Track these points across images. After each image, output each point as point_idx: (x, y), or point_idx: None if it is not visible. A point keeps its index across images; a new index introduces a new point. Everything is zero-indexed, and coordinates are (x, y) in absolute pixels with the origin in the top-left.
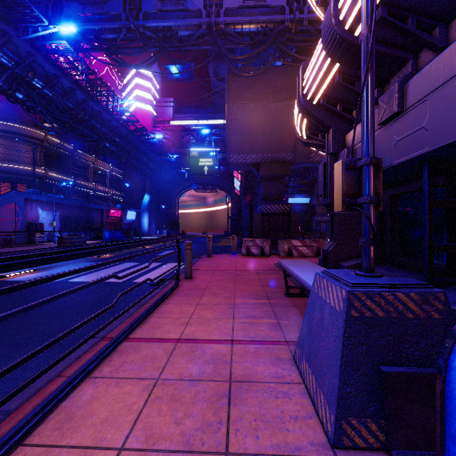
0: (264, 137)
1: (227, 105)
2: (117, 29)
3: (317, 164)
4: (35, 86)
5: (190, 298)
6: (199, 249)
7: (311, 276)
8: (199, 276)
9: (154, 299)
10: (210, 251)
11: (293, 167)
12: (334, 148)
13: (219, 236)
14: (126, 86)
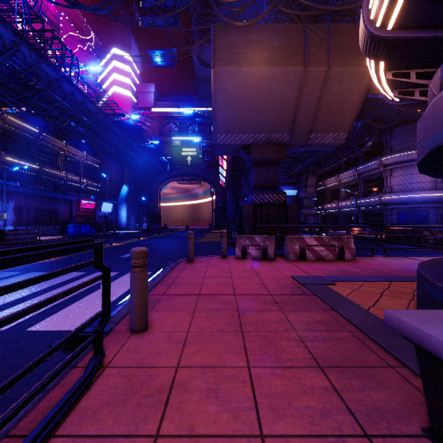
0: (257, 112)
1: (214, 70)
2: None
3: (316, 148)
4: None
5: None
6: (179, 247)
7: None
8: (164, 316)
9: None
10: (191, 253)
11: (288, 151)
12: None
13: (203, 230)
14: (103, 69)
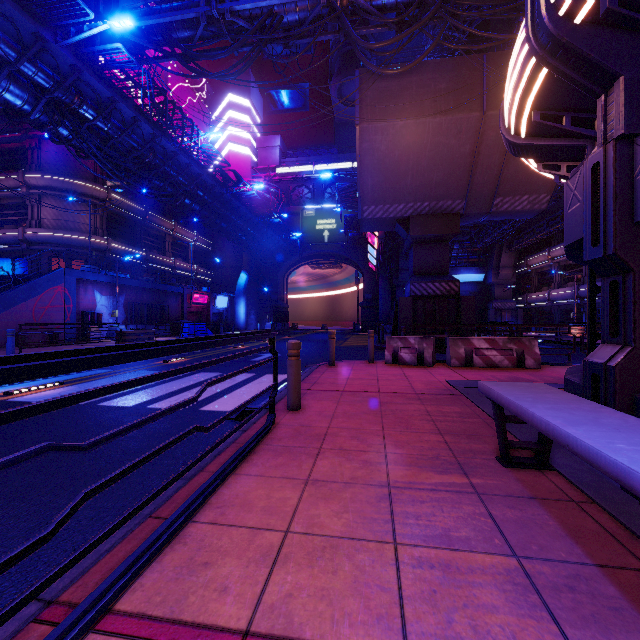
0: (418, 175)
1: (359, 128)
2: (193, 22)
3: (504, 217)
4: (85, 117)
5: (293, 460)
6: (316, 352)
7: (637, 452)
8: (313, 403)
9: (219, 460)
10: (333, 355)
11: (463, 222)
12: (629, 123)
13: (346, 332)
14: (216, 123)
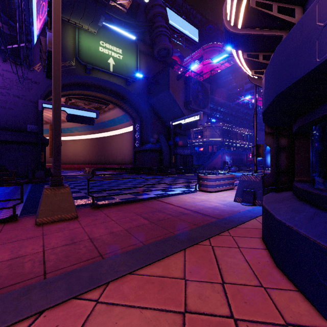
0: None
1: None
2: None
3: None
4: (232, 114)
5: None
6: None
7: None
8: None
9: None
10: None
11: None
12: None
13: None
14: None
